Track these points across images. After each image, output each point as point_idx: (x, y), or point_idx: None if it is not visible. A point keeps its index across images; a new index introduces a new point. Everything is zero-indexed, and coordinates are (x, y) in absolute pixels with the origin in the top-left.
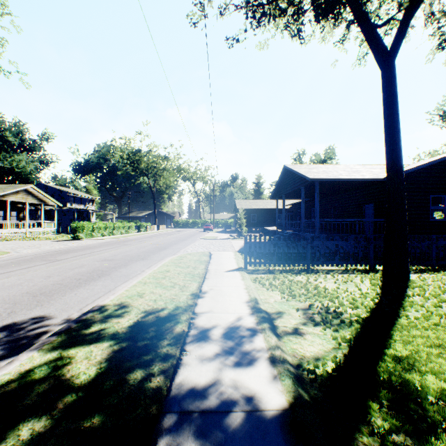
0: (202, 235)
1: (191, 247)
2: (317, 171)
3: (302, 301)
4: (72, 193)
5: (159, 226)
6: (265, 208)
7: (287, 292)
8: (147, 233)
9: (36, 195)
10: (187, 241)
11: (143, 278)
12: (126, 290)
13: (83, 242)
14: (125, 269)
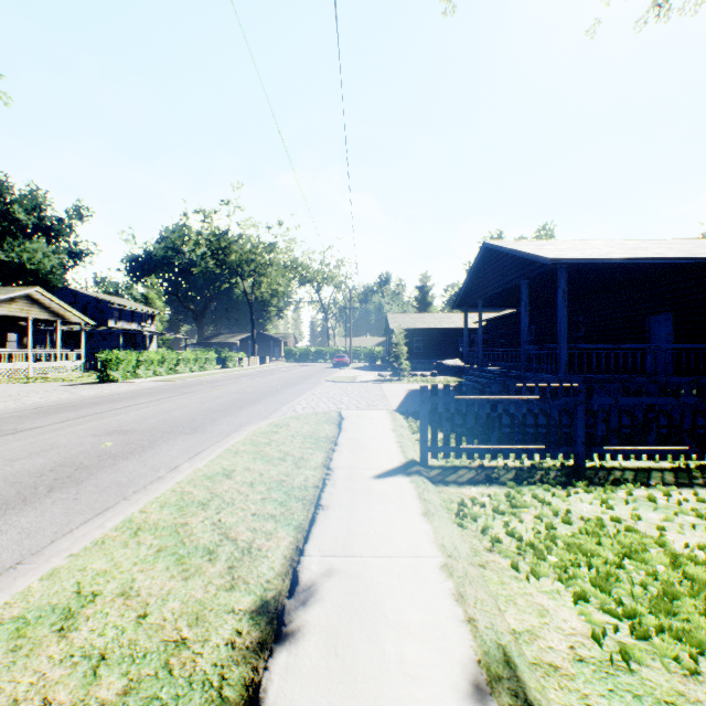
0: (329, 375)
1: (304, 400)
2: (556, 249)
3: (697, 668)
4: (116, 303)
5: (259, 359)
6: (438, 326)
7: (587, 584)
8: (236, 371)
9: (47, 305)
10: (300, 386)
11: (147, 504)
12: (50, 572)
13: (112, 388)
14: (135, 461)
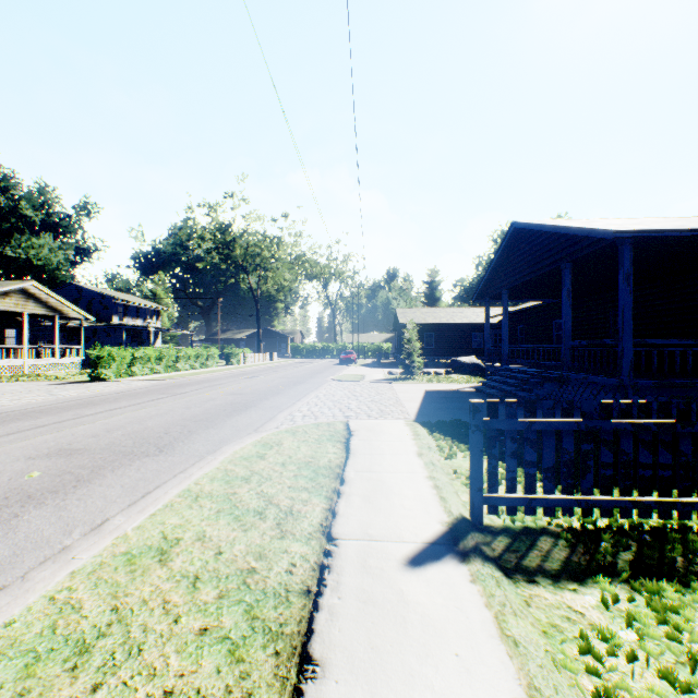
0: (336, 373)
1: (306, 405)
2: (610, 223)
3: None
4: (120, 299)
5: (265, 355)
6: (450, 321)
7: None
8: (239, 368)
9: (44, 300)
10: (303, 386)
11: None
12: None
13: (98, 388)
14: (49, 509)
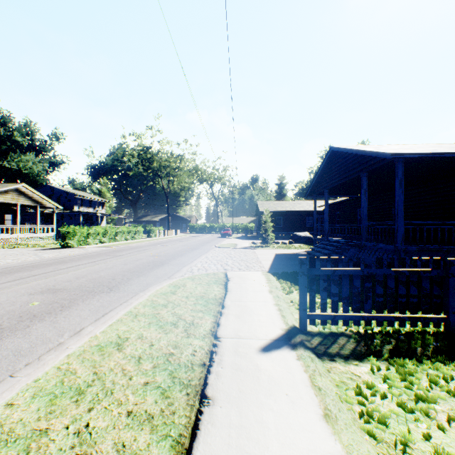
0: (218, 242)
1: (200, 262)
2: (390, 148)
3: None
4: (78, 195)
5: (172, 231)
6: (292, 209)
7: None
8: (156, 239)
9: (30, 196)
10: (198, 251)
11: (19, 392)
12: None
13: (67, 252)
14: (47, 322)
